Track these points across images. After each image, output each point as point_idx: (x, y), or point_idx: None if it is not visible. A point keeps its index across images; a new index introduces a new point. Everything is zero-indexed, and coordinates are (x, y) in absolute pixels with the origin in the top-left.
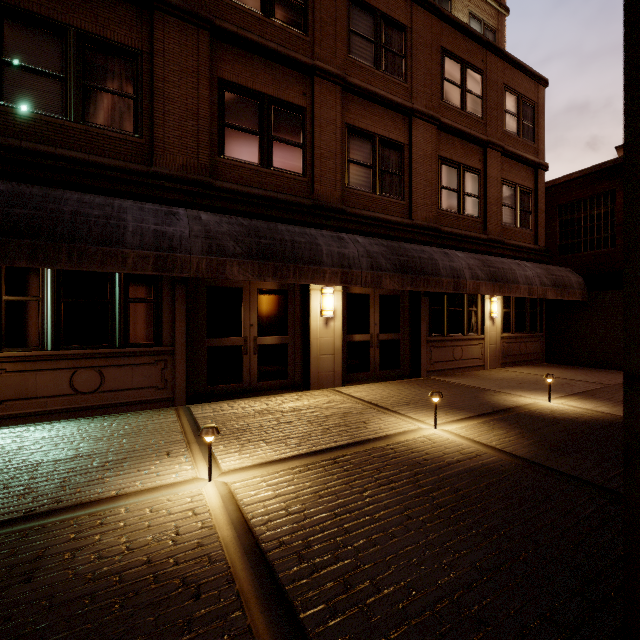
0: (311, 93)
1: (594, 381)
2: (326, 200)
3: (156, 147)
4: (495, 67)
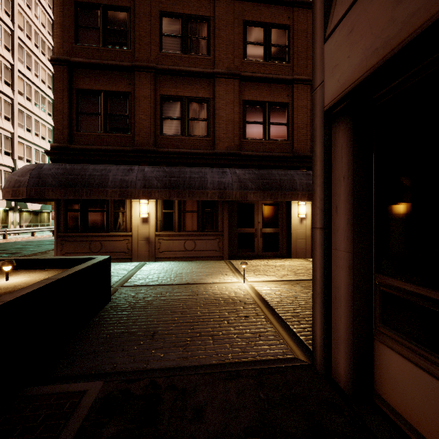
0: (292, 94)
1: None
2: (301, 152)
3: (216, 140)
4: None
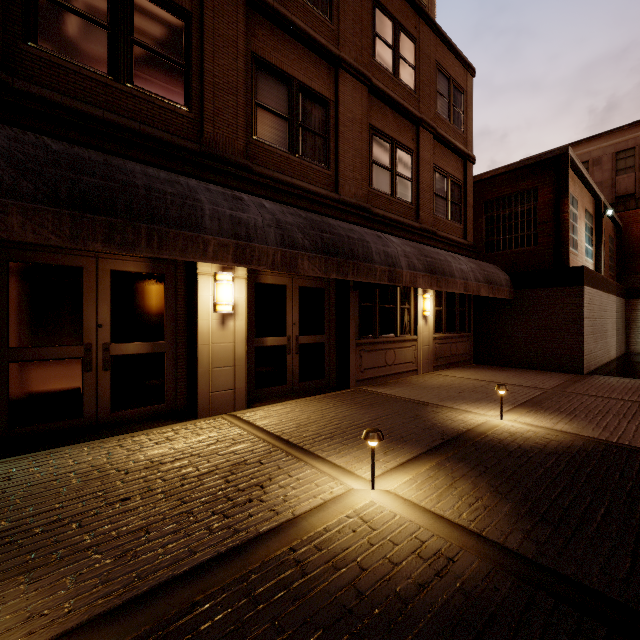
0: None
1: (530, 385)
2: (222, 150)
3: None
4: (428, 39)
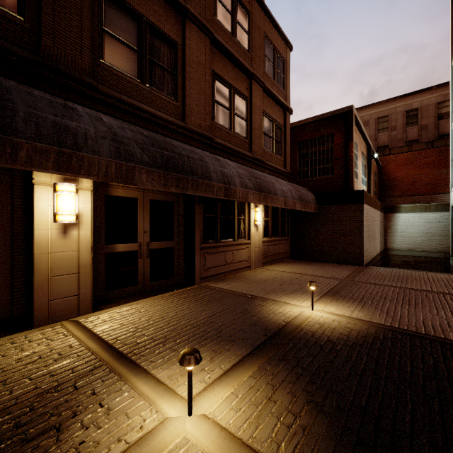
0: None
1: (330, 276)
2: (64, 65)
3: None
4: (258, 14)
